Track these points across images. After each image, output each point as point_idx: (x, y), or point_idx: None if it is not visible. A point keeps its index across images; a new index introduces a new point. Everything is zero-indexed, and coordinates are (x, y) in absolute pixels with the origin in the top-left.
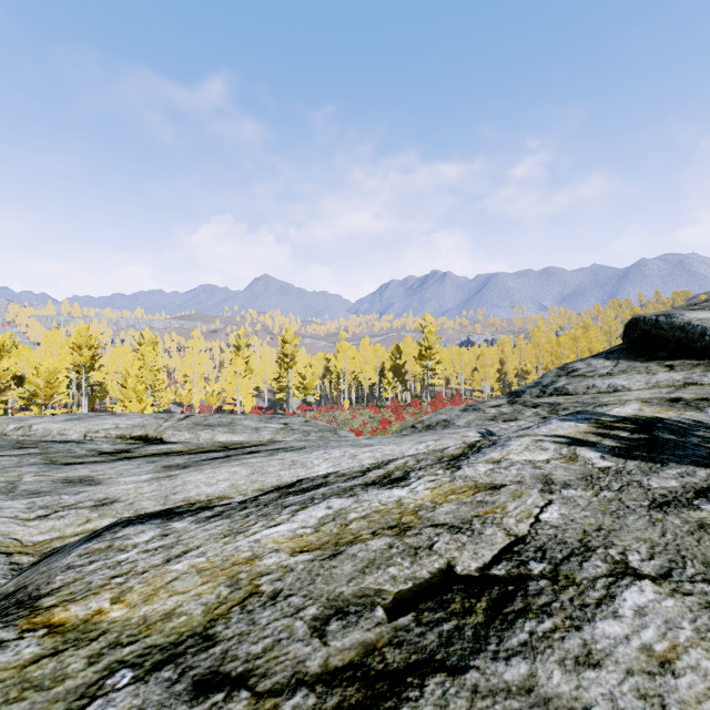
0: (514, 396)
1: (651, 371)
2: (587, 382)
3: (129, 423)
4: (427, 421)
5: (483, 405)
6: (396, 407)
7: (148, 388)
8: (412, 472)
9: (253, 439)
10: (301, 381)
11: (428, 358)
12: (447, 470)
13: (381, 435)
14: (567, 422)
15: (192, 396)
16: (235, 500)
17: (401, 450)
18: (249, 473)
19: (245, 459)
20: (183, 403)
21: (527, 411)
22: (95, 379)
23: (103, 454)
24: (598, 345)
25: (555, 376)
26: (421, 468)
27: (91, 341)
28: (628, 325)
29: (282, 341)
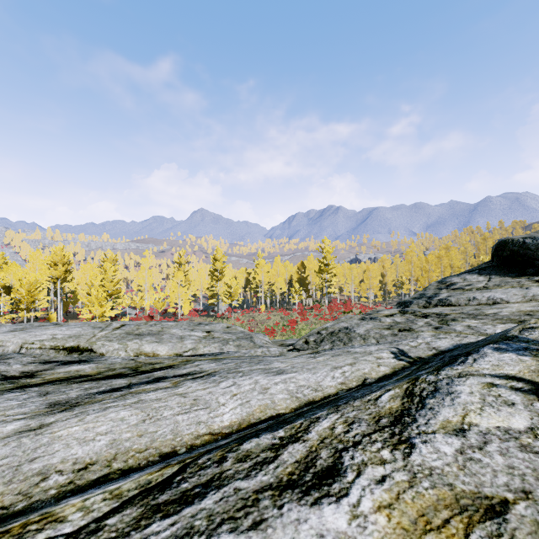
0: (403, 306)
1: (524, 285)
2: (467, 294)
3: (66, 333)
4: (331, 328)
5: (377, 314)
6: (301, 310)
7: (108, 296)
8: (344, 452)
9: (176, 349)
10: (228, 290)
11: (326, 272)
12: (396, 451)
13: (289, 332)
14: (505, 353)
15: (143, 302)
16: (63, 530)
17: (316, 380)
18: (139, 420)
19: (144, 394)
20: (136, 307)
21: (419, 320)
22: (69, 289)
23: (3, 380)
24: (457, 262)
25: (436, 289)
26: (356, 443)
27: (64, 259)
28: (497, 246)
29: (213, 259)
